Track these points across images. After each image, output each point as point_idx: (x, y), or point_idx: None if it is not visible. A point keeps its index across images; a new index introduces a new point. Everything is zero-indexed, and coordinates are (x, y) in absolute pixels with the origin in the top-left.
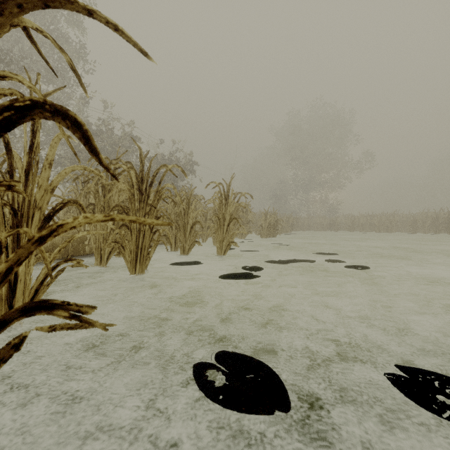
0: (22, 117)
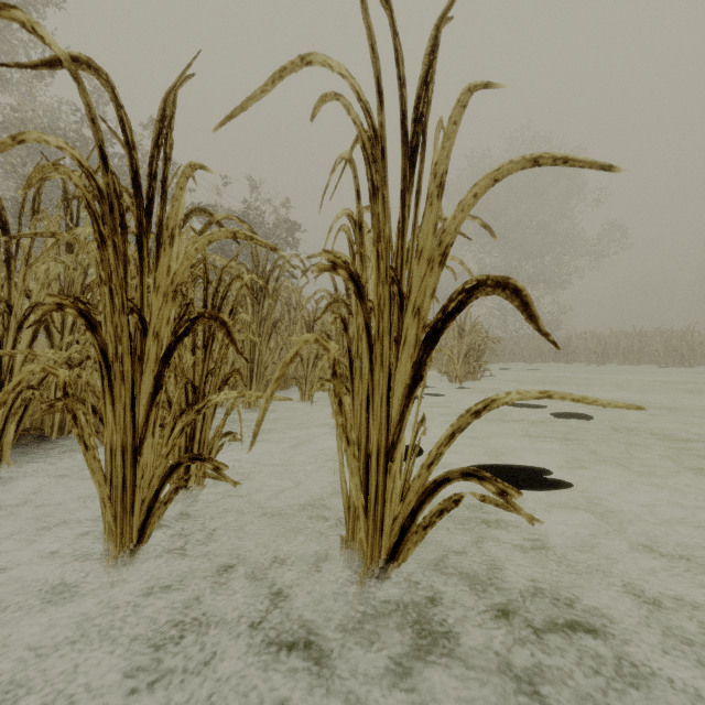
0: None
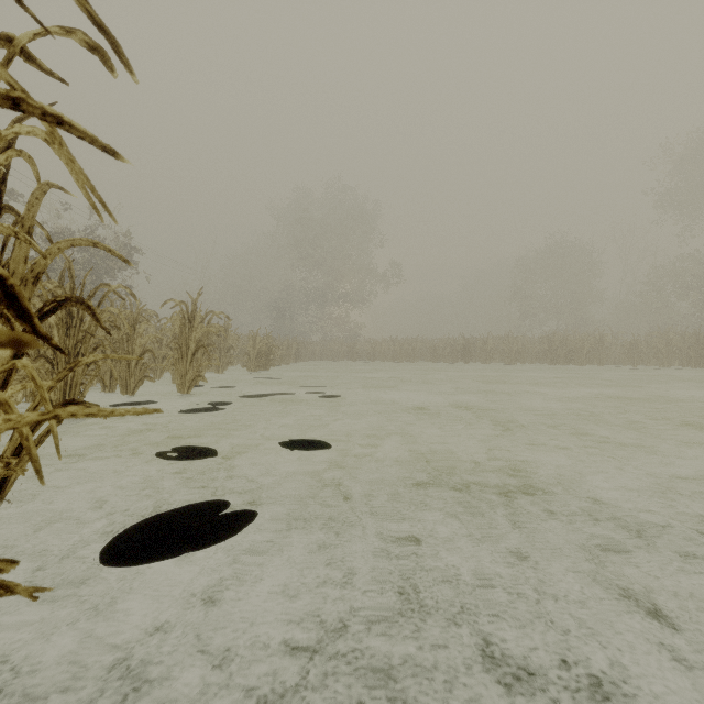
0: (61, 306)
